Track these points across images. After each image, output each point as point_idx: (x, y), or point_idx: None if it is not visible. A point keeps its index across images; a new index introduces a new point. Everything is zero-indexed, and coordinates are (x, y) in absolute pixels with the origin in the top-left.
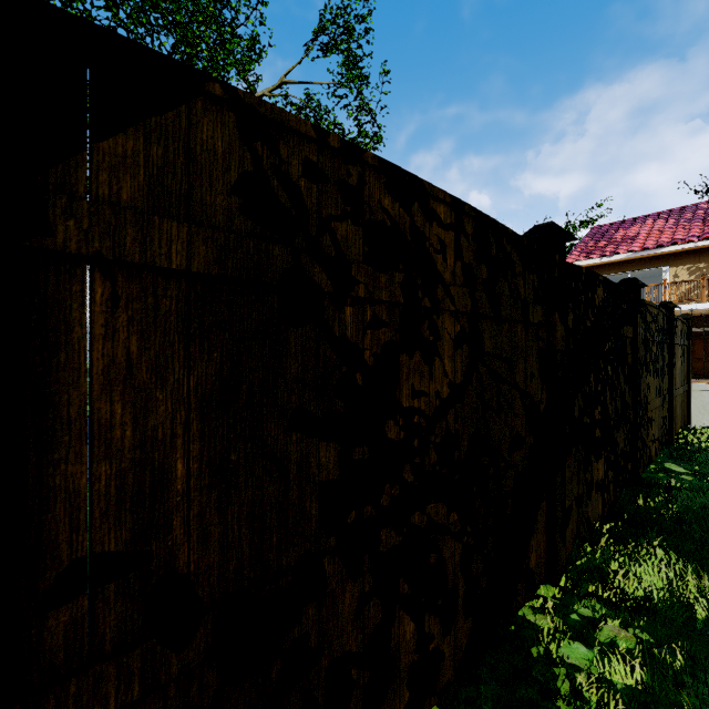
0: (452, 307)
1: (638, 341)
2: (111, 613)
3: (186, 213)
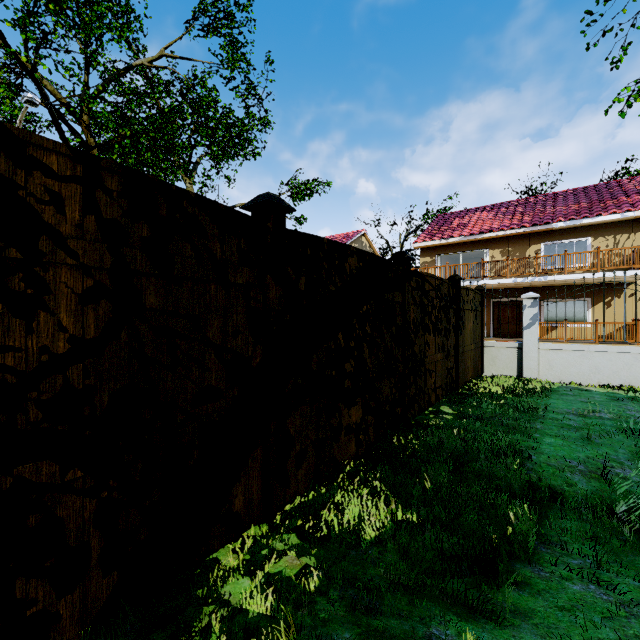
0: (72, 261)
1: (406, 305)
2: None
3: None
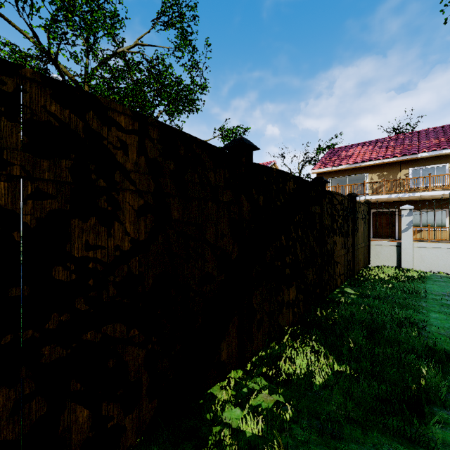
0: (133, 187)
1: (323, 215)
2: None
3: None
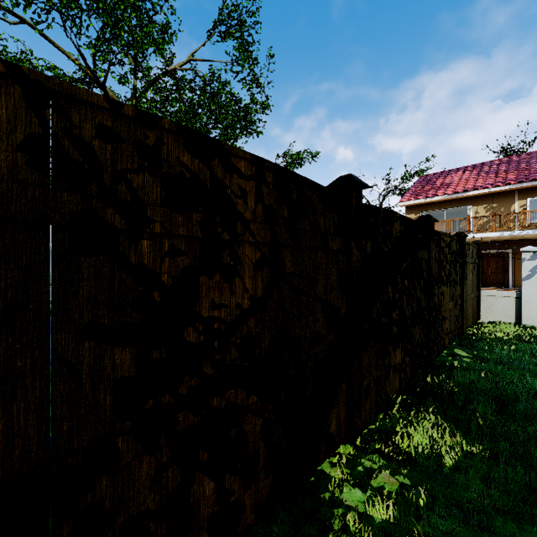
0: (252, 239)
1: (431, 261)
2: None
3: None
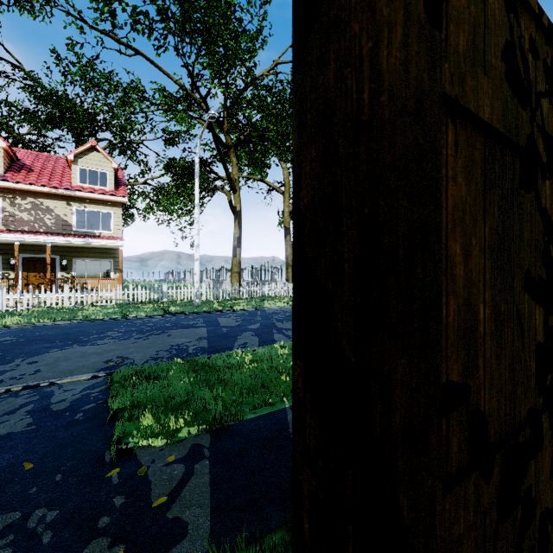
0: None
1: None
2: (454, 439)
3: (483, 72)
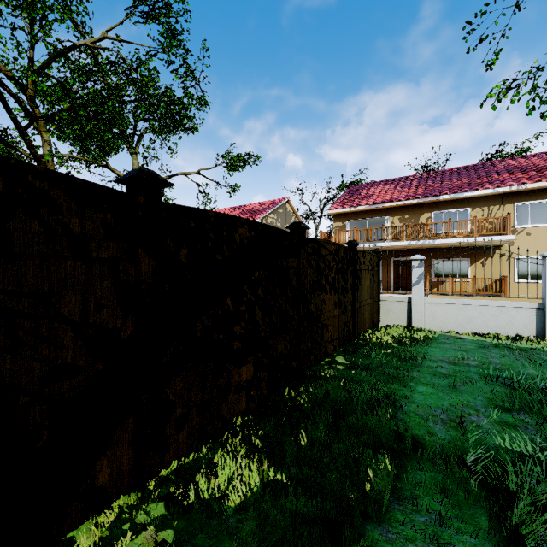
0: None
1: (301, 270)
2: None
3: None
